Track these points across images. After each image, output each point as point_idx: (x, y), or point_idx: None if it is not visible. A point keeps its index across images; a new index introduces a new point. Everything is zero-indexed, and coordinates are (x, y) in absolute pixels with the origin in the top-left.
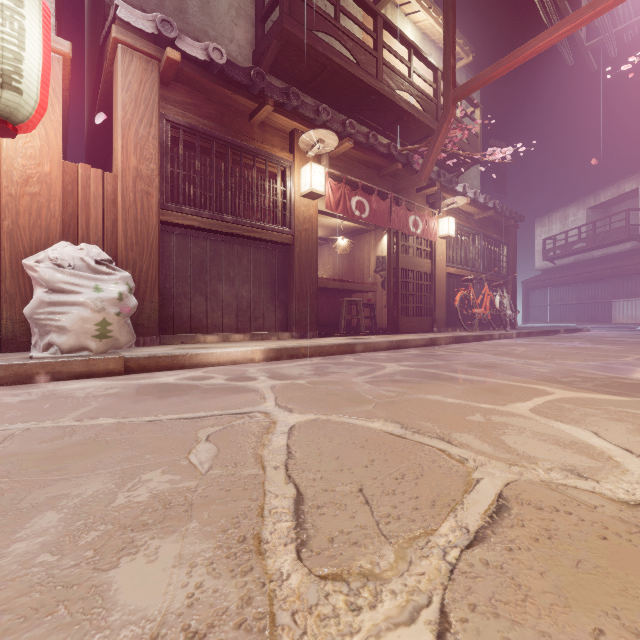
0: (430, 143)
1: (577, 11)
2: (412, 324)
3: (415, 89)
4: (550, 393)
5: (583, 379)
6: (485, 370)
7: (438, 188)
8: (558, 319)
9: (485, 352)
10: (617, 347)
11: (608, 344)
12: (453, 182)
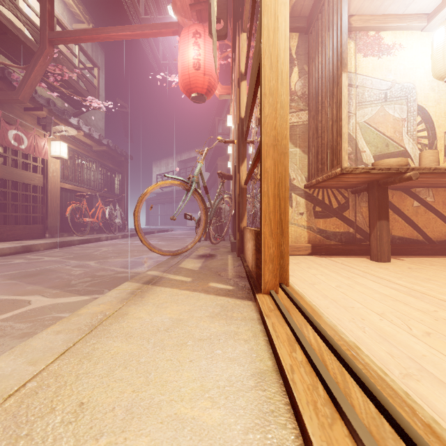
0: (28, 68)
1: (133, 25)
2: (17, 232)
3: (23, 15)
4: (25, 306)
5: (93, 278)
6: (16, 281)
7: (50, 114)
8: (164, 223)
9: (67, 256)
10: (166, 243)
11: (166, 241)
12: (66, 114)
